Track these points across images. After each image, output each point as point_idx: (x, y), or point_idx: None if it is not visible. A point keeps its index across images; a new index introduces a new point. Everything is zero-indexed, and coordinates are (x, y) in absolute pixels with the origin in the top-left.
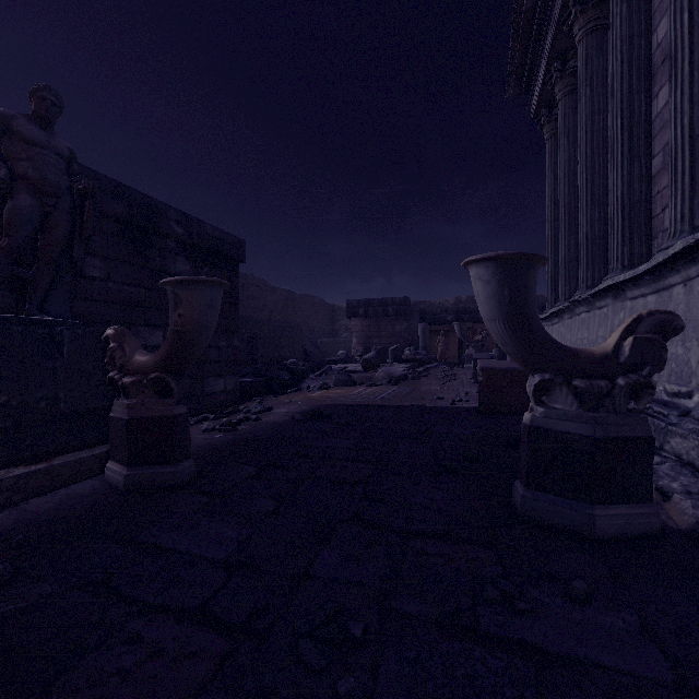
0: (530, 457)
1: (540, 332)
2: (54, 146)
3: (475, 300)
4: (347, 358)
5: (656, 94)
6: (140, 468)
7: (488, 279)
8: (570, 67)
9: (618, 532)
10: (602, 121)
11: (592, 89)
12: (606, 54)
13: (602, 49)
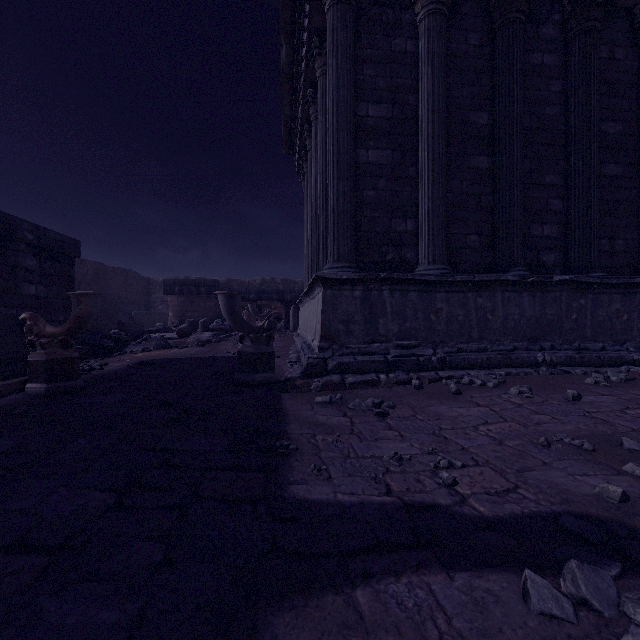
0: (238, 361)
1: (240, 319)
2: None
3: (277, 282)
4: (165, 329)
5: None
6: (54, 383)
7: (223, 300)
8: None
9: (262, 382)
10: None
11: None
12: None
13: None
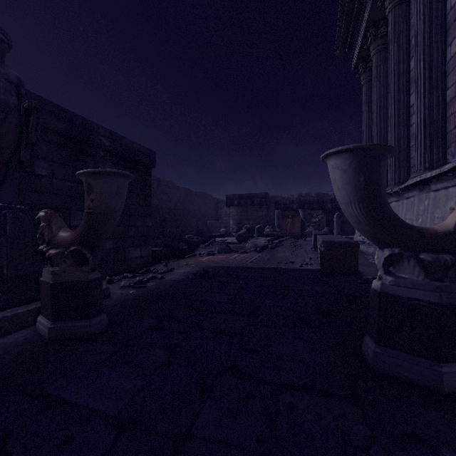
0: (380, 318)
1: (390, 213)
2: (3, 73)
3: (311, 195)
4: (227, 234)
5: (450, 43)
6: (61, 322)
7: (346, 168)
8: (381, 32)
9: None
10: (405, 67)
11: (398, 44)
12: (409, 20)
13: (405, 17)
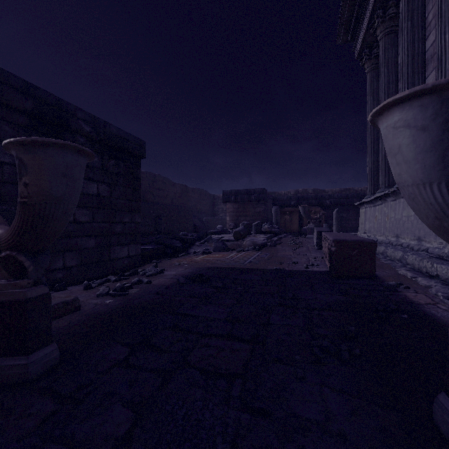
0: None
1: None
2: None
3: (308, 192)
4: (223, 231)
5: None
6: None
7: (425, 123)
8: (389, 13)
9: None
10: (421, 47)
11: (413, 22)
12: None
13: None
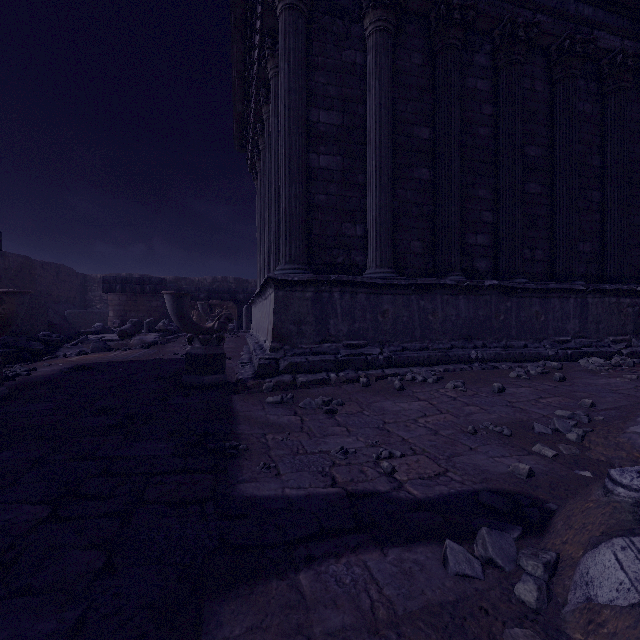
0: (186, 363)
1: (189, 319)
2: None
3: (229, 281)
4: (104, 330)
5: None
6: None
7: (170, 300)
8: None
9: (212, 384)
10: None
11: None
12: None
13: None
